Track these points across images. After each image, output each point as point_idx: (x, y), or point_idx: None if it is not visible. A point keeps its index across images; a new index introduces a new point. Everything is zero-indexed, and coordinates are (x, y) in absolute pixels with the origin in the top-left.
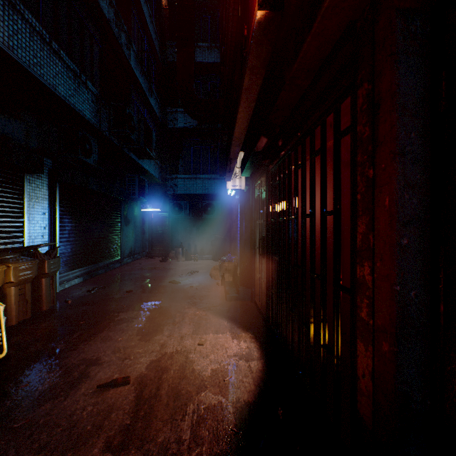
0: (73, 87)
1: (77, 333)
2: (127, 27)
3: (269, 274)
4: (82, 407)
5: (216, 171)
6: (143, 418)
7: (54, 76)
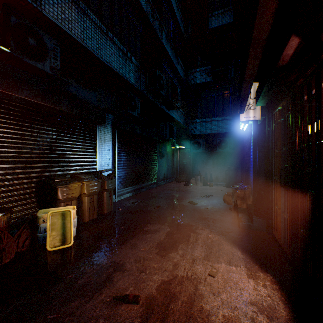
0: (122, 62)
1: (116, 236)
2: (160, 16)
3: (297, 211)
4: (96, 317)
5: (229, 113)
6: None
7: (109, 56)
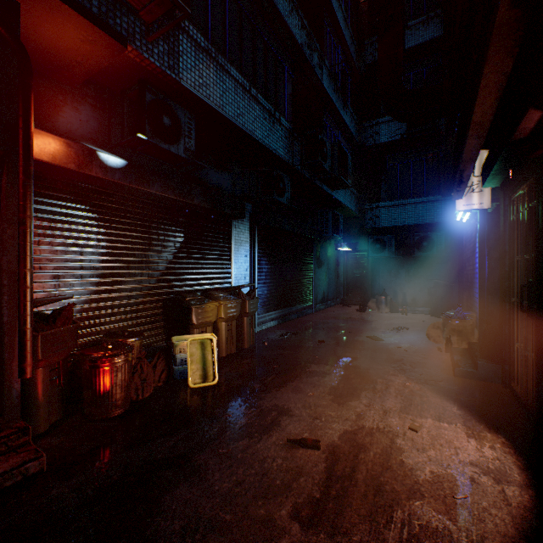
0: (268, 127)
1: (270, 377)
2: (320, 44)
3: None
4: (272, 457)
5: (436, 190)
6: (334, 499)
7: (253, 122)
